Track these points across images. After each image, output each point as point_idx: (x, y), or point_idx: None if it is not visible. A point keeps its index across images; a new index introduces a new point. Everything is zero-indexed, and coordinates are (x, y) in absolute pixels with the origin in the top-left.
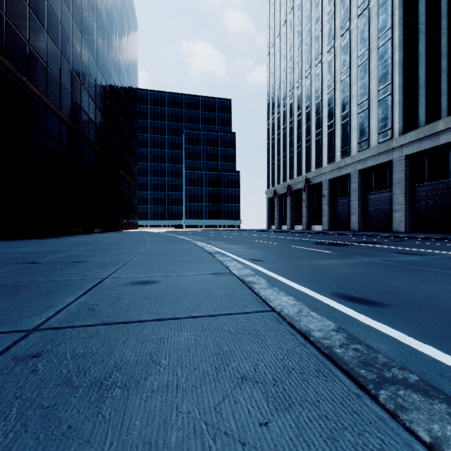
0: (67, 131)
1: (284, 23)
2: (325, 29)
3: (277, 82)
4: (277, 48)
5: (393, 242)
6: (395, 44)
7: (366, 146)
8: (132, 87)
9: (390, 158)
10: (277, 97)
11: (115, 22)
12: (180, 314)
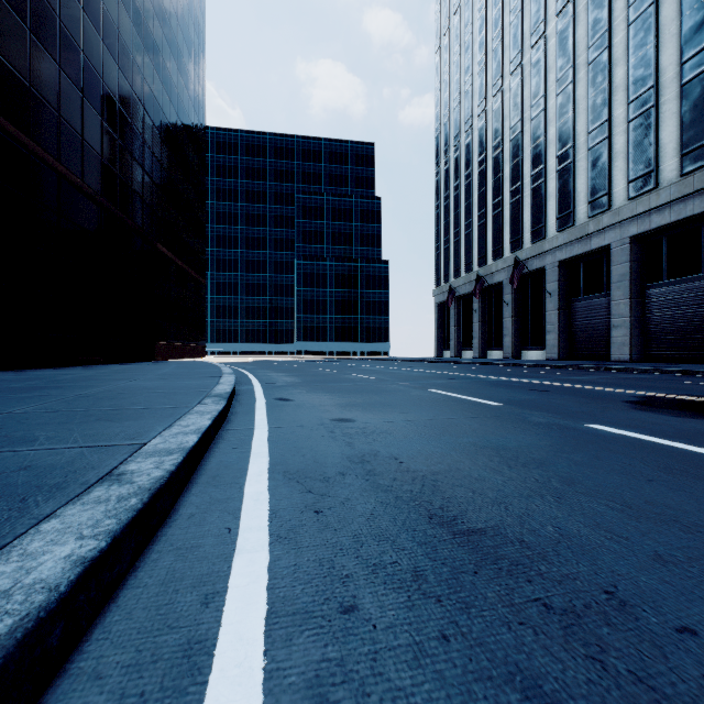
0: None
1: None
2: None
3: (454, 95)
4: (454, 34)
5: None
6: None
7: (651, 186)
8: (190, 100)
9: None
10: (454, 122)
11: None
12: None
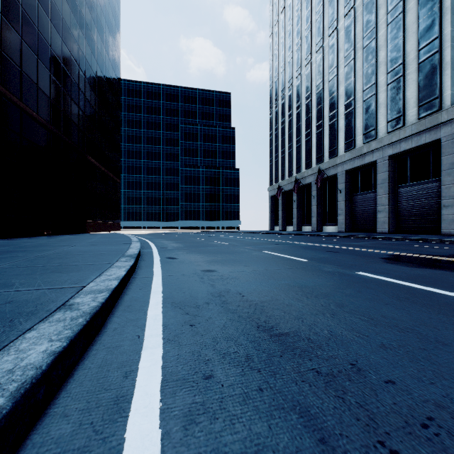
0: None
1: None
2: None
3: (281, 64)
4: (281, 25)
5: None
6: None
7: (400, 125)
8: (110, 62)
9: (436, 137)
10: (281, 81)
11: None
12: None
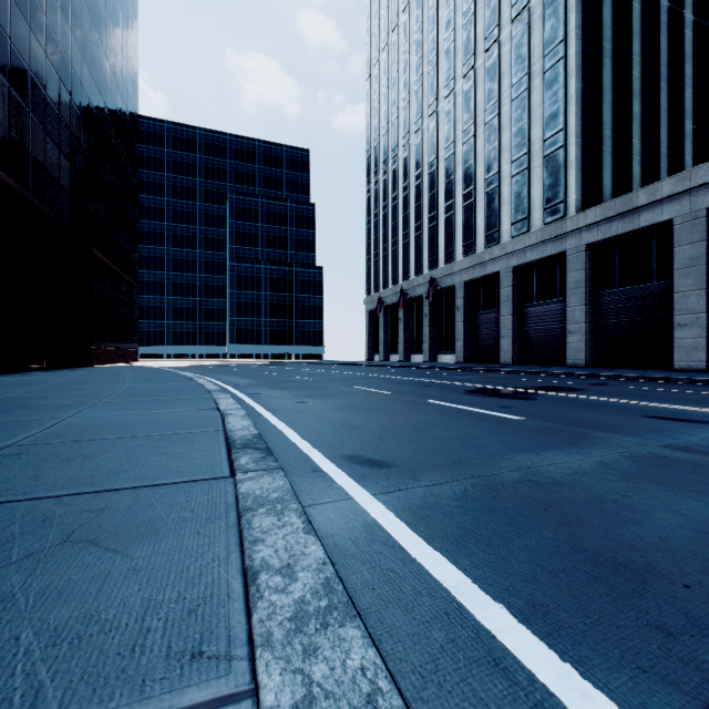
0: None
1: (394, 28)
2: (461, 40)
3: (383, 123)
4: (383, 67)
5: (597, 388)
6: (570, 66)
7: (525, 229)
8: (123, 101)
9: (562, 249)
10: (383, 147)
11: None
12: None
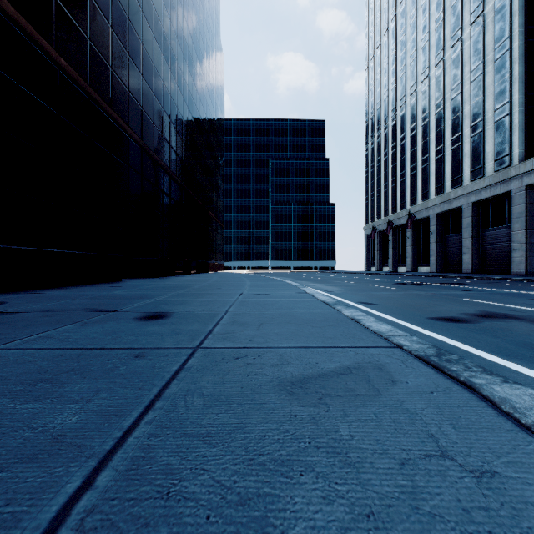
0: (174, 185)
1: (385, 32)
2: (433, 39)
3: (377, 101)
4: (377, 61)
5: (480, 283)
6: (514, 56)
7: (480, 175)
8: (219, 127)
9: (508, 189)
10: (377, 118)
11: (206, 69)
12: (282, 299)
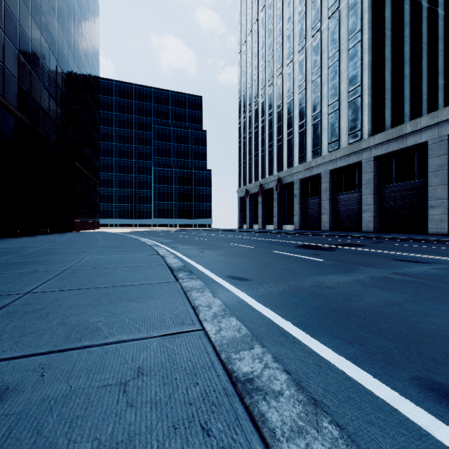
0: None
1: (256, 21)
2: (297, 29)
3: (248, 80)
4: (248, 46)
5: (375, 244)
6: (365, 46)
7: (337, 147)
8: (91, 71)
9: (359, 159)
10: (248, 95)
11: None
12: None
